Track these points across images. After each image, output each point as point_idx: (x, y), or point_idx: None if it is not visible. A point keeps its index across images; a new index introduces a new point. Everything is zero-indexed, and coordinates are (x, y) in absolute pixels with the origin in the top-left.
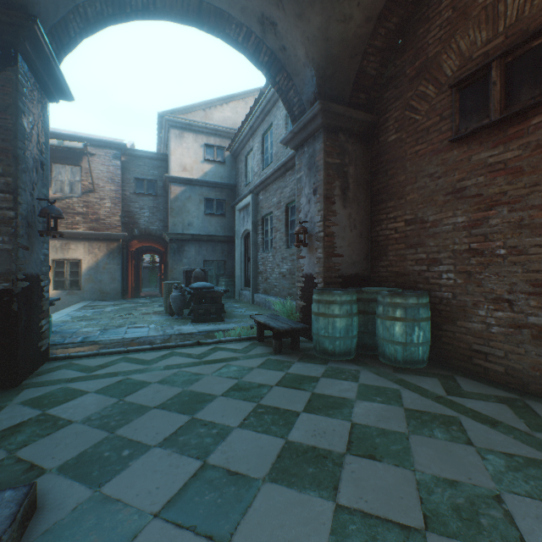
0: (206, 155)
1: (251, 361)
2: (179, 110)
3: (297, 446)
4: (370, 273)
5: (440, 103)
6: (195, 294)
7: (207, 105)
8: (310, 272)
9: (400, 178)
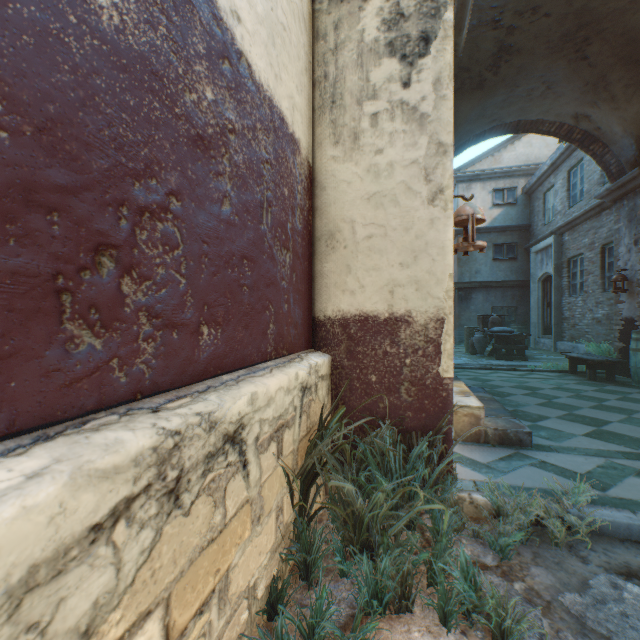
0: (493, 200)
1: (565, 381)
2: (466, 164)
3: (607, 405)
4: None
5: None
6: (498, 336)
7: (495, 149)
8: (629, 315)
9: None
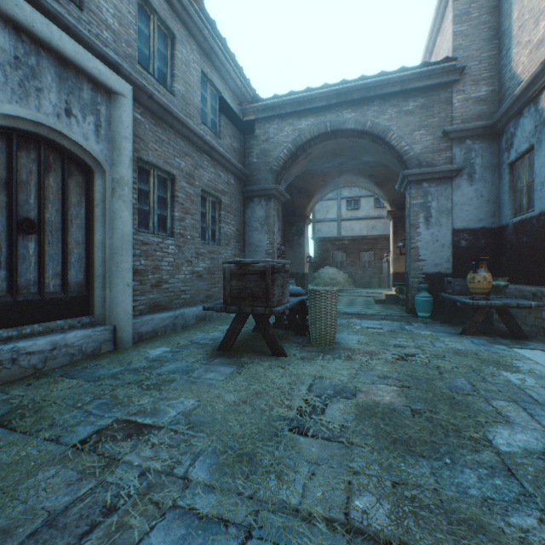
0: None
1: None
2: None
3: None
4: None
5: None
6: None
7: None
8: None
9: None
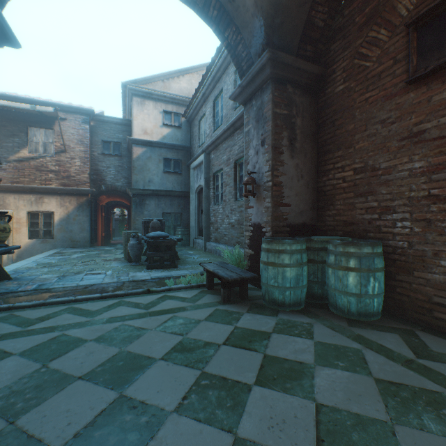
0: (164, 120)
1: (198, 312)
2: (141, 80)
3: None
4: (316, 222)
5: (394, 46)
6: (150, 242)
7: (166, 76)
8: (258, 221)
9: (349, 127)
